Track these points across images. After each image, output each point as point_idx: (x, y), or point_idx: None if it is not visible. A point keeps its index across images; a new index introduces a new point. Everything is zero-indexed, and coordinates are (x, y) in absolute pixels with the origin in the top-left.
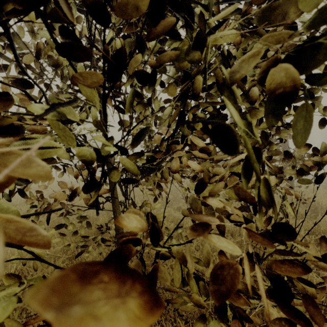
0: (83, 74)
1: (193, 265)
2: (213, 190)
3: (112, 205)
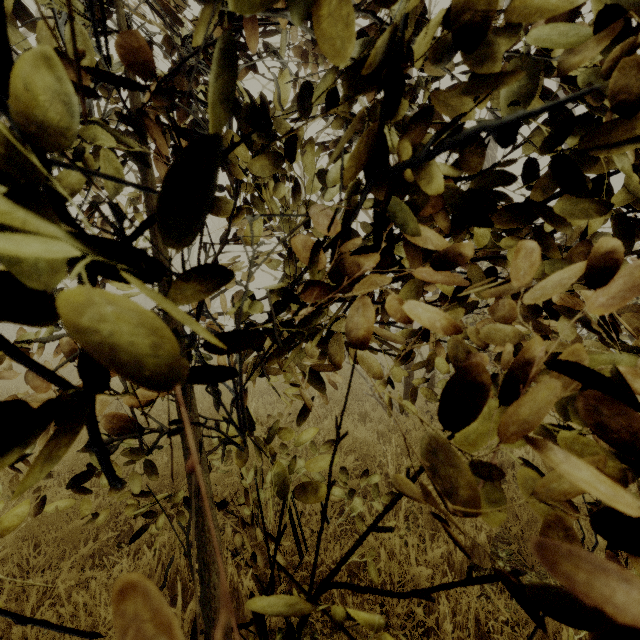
0: None
1: None
2: (516, 422)
3: (184, 440)
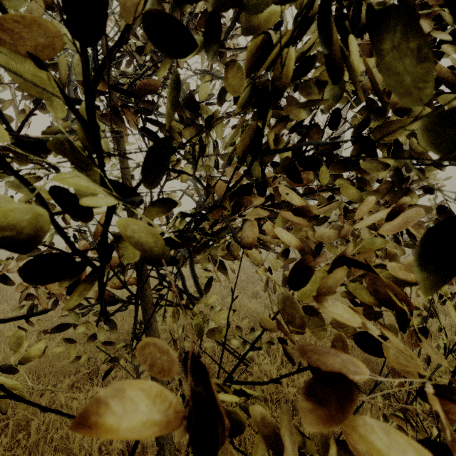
0: (32, 21)
1: (292, 455)
2: (326, 283)
3: (142, 302)
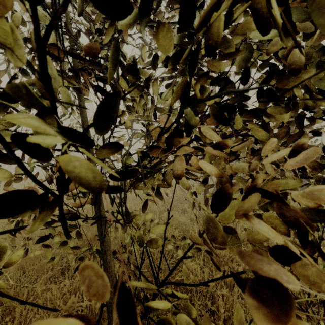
0: None
1: None
2: (242, 209)
3: (97, 219)
